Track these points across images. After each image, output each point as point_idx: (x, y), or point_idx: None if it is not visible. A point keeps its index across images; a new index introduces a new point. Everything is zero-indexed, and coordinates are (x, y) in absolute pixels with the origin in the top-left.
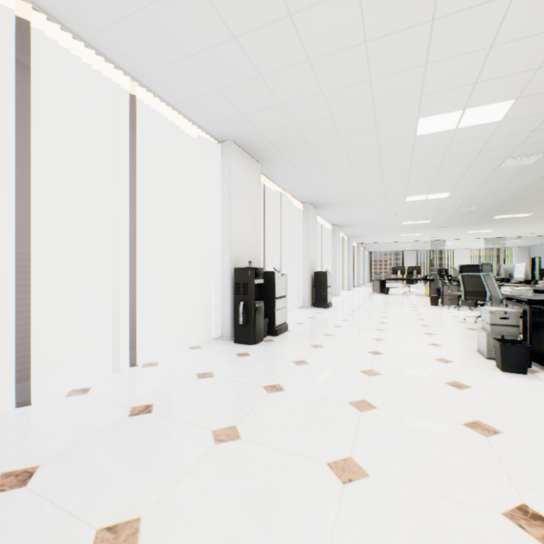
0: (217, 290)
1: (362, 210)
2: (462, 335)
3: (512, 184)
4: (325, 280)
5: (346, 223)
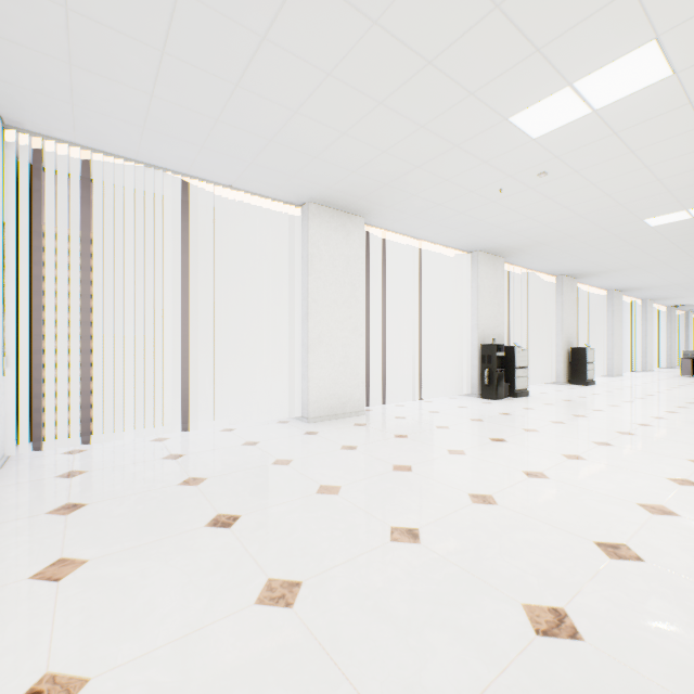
0: (467, 360)
1: (640, 274)
2: None
3: None
4: (584, 356)
5: (627, 286)
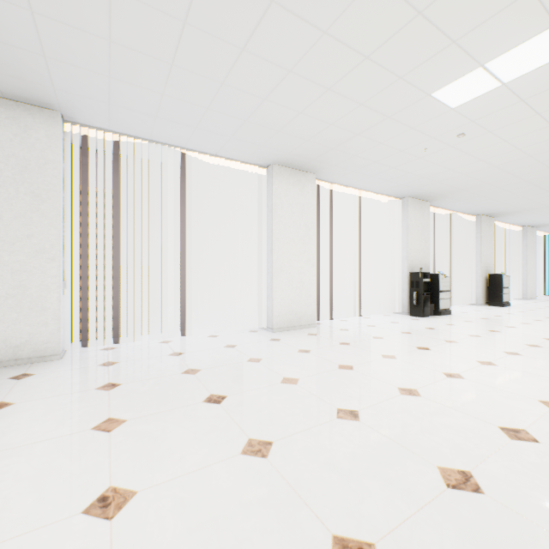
0: (398, 285)
1: None
2: None
3: None
4: (500, 282)
5: (539, 223)
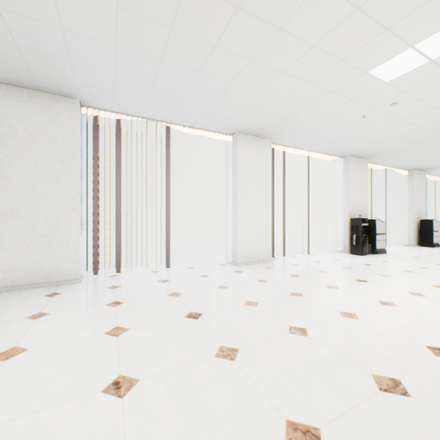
0: (340, 228)
1: None
2: None
3: None
4: (430, 226)
5: None
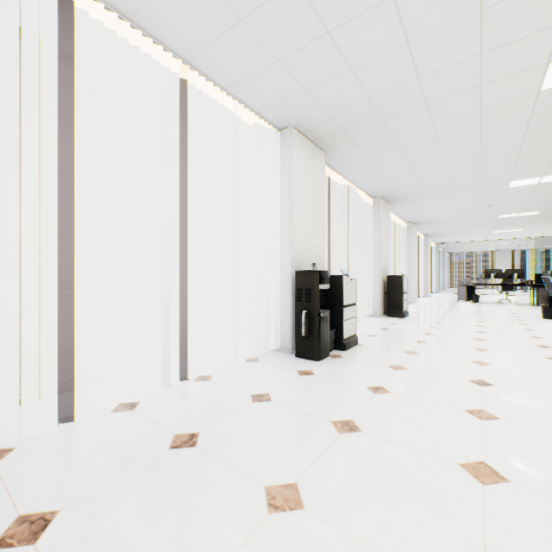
0: (276, 296)
1: (446, 202)
2: None
3: None
4: (401, 286)
5: (424, 219)
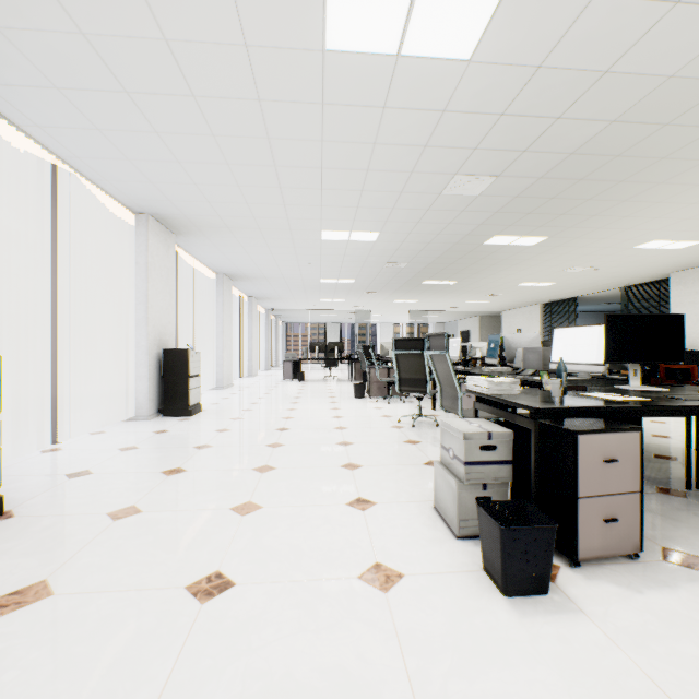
0: None
1: (259, 248)
2: (403, 460)
3: (450, 231)
4: (186, 365)
5: (240, 271)
